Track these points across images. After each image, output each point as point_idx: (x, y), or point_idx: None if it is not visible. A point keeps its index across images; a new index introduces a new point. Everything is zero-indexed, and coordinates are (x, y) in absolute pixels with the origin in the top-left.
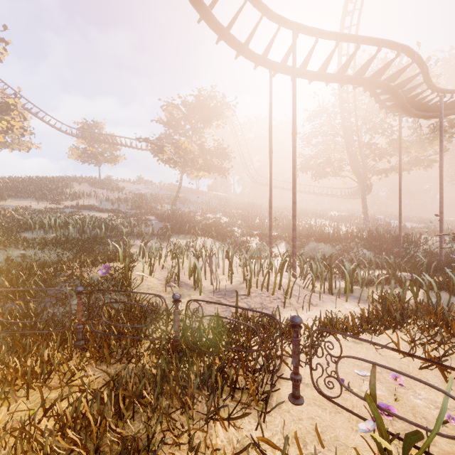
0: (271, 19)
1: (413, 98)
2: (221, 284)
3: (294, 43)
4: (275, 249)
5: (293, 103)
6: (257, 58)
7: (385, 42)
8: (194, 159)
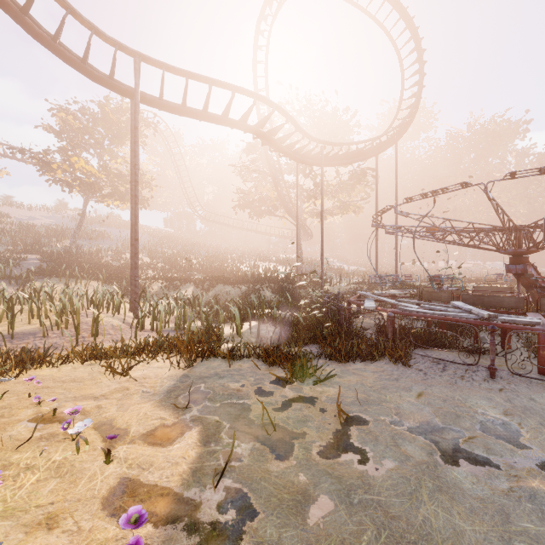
0: (107, 42)
1: (292, 145)
2: (26, 328)
3: (136, 73)
4: (174, 292)
5: (134, 135)
6: (100, 80)
7: (239, 89)
8: (97, 184)
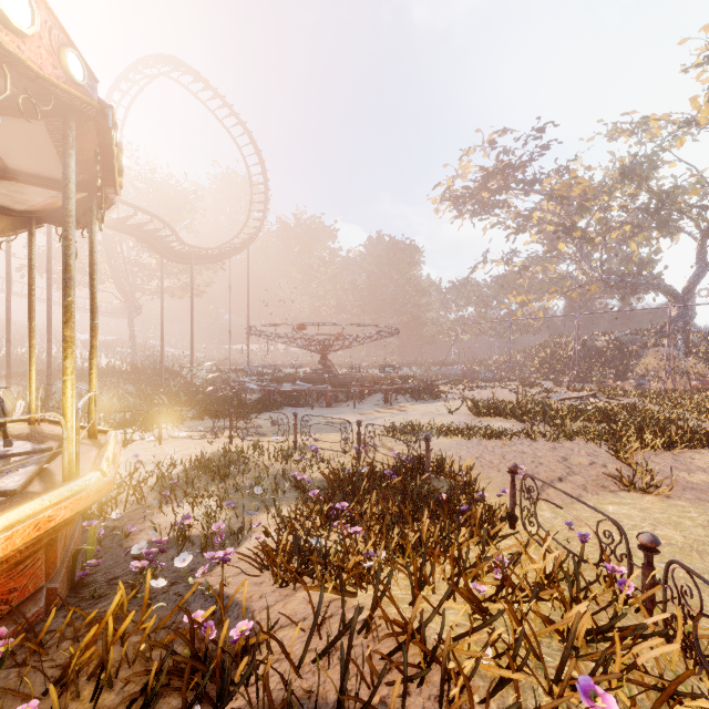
0: None
1: (169, 249)
2: None
3: None
4: None
5: (48, 242)
6: None
7: (141, 209)
8: None
